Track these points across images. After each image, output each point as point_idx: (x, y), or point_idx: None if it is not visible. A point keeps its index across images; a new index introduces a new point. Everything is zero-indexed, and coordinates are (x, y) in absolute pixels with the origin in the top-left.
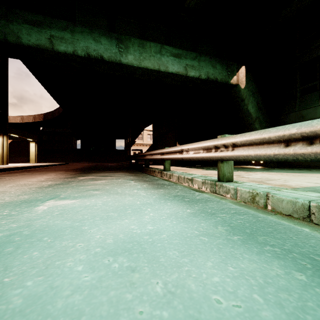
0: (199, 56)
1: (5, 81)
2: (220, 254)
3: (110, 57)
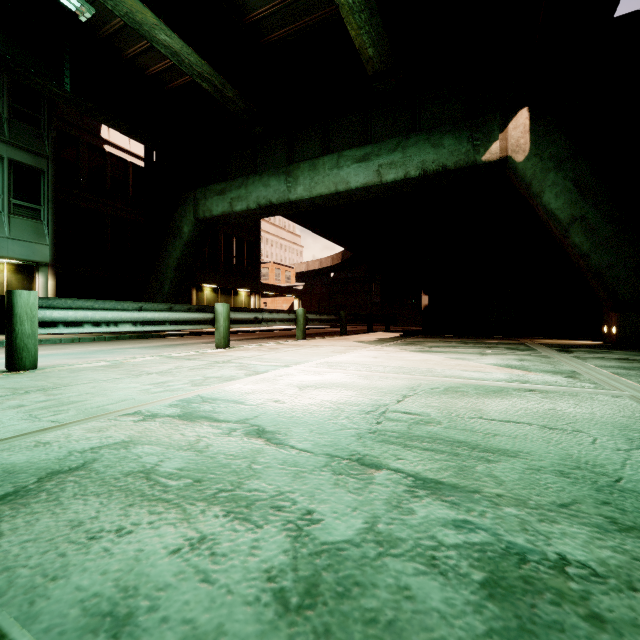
0: (405, 140)
1: (257, 234)
2: (82, 360)
3: (279, 199)
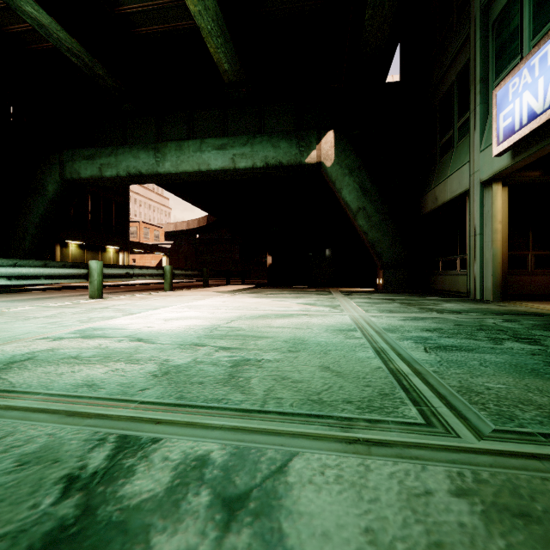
0: (253, 138)
1: (126, 196)
2: None
3: (148, 171)
